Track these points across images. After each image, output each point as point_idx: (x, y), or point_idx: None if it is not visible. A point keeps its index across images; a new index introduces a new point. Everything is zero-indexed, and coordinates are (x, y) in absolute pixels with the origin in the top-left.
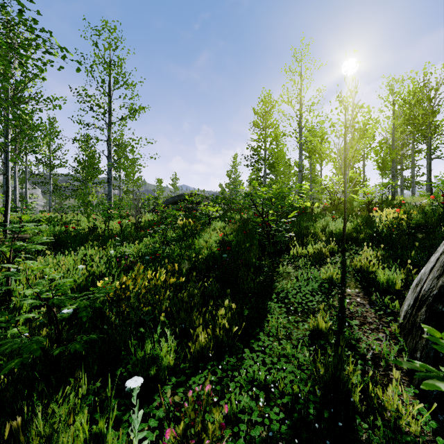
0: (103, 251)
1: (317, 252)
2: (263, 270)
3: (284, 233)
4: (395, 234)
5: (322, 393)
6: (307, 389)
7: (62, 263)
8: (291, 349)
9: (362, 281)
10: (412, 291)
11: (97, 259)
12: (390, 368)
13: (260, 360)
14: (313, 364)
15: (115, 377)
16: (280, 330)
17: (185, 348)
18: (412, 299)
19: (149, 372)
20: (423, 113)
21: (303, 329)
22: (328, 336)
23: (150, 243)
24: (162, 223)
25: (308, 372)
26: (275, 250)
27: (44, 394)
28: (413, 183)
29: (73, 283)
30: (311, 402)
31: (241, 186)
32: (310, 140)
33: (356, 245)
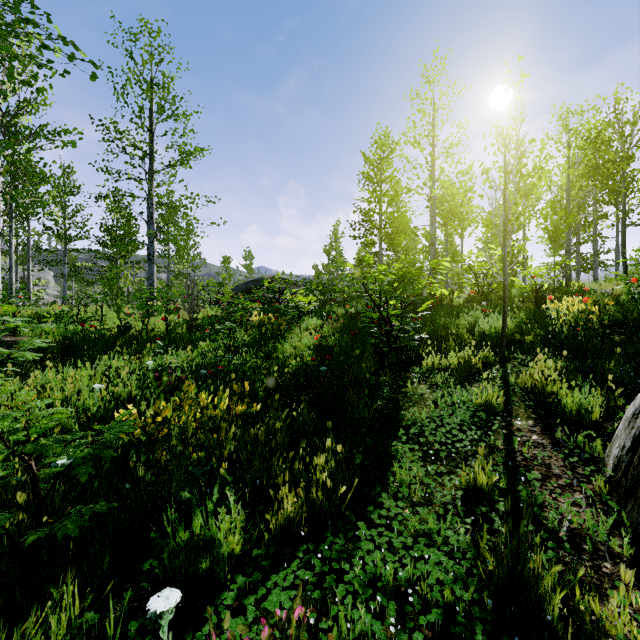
0: (135, 362)
1: (463, 362)
2: (383, 391)
3: (411, 335)
4: (581, 335)
5: (493, 602)
6: (468, 596)
7: (69, 380)
8: (435, 523)
9: (537, 407)
10: (626, 424)
11: (125, 374)
12: (601, 554)
13: (385, 542)
14: (474, 549)
15: (140, 576)
16: (414, 488)
17: (260, 523)
18: (628, 438)
19: (199, 566)
20: (610, 161)
21: (451, 486)
22: (493, 499)
23: (209, 349)
24: (229, 320)
25: (466, 563)
26: (398, 359)
27: (1, 620)
28: (595, 263)
29: (67, 415)
30: (476, 622)
31: (348, 264)
32: (445, 200)
33: (521, 353)
